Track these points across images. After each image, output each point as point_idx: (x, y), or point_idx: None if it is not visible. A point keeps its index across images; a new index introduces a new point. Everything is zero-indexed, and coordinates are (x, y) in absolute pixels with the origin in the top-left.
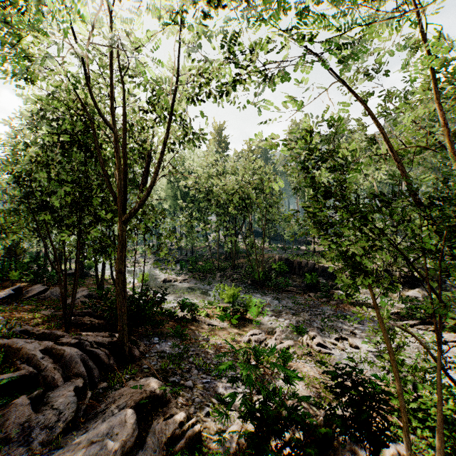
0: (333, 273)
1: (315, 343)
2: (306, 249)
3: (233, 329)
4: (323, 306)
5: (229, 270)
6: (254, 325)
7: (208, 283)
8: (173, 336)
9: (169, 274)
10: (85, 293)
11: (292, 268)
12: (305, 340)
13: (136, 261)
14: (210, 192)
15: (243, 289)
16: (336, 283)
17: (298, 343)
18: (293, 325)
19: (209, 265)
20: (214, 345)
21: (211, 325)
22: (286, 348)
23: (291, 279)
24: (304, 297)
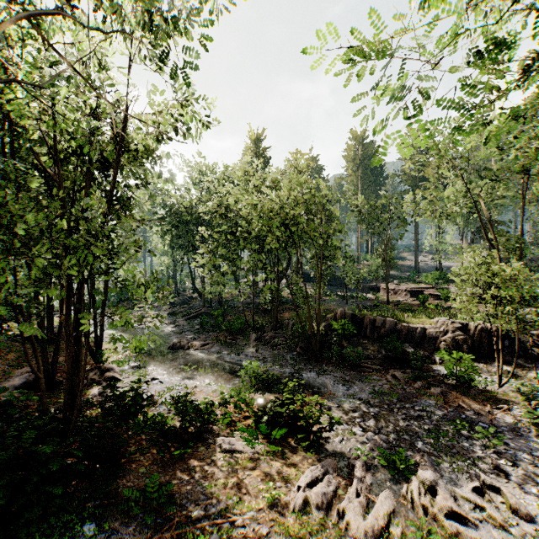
0: (423, 338)
1: (443, 510)
2: (374, 297)
3: (272, 460)
4: (422, 398)
5: (268, 329)
6: (312, 450)
7: (237, 353)
8: (140, 506)
9: (183, 336)
10: (19, 380)
11: (361, 328)
12: (417, 497)
13: (143, 315)
14: (241, 218)
15: (289, 362)
16: (430, 353)
17: (403, 501)
18: (384, 452)
19: (240, 322)
20: (228, 538)
21: (231, 451)
22: (383, 526)
23: (361, 346)
24: (386, 378)
